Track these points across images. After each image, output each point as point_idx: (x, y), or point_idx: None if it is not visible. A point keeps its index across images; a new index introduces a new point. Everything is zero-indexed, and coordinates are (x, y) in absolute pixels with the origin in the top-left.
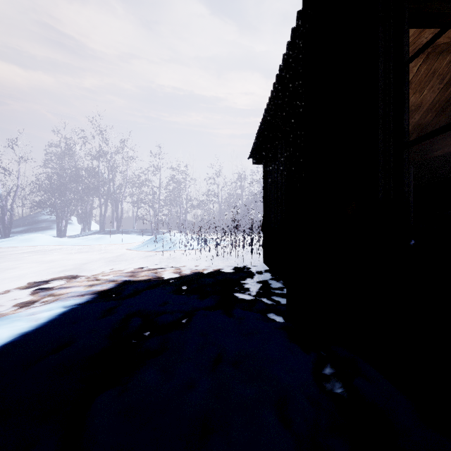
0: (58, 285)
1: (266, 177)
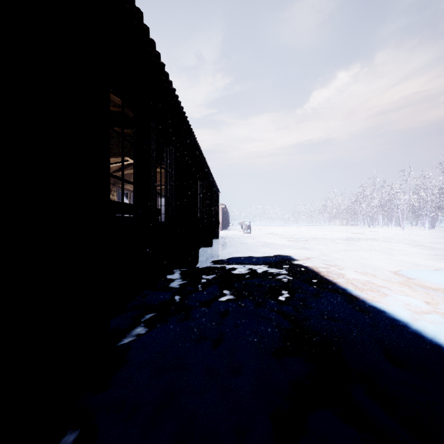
0: None
1: None
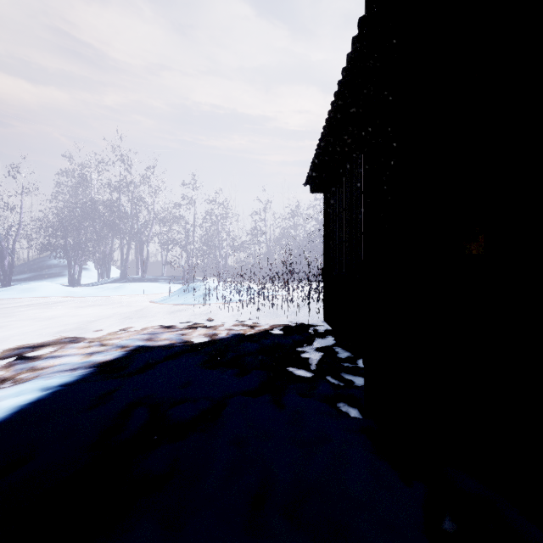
0: (47, 354)
1: (328, 208)
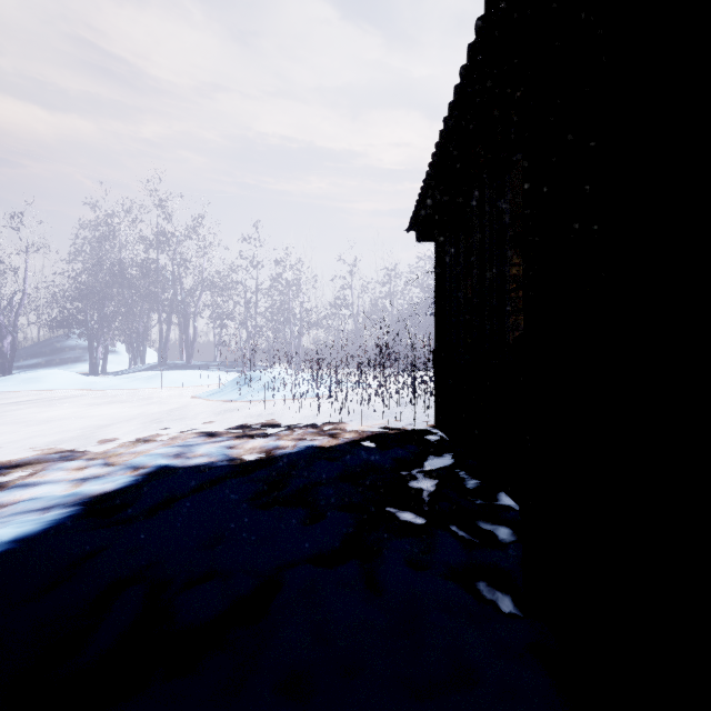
0: (18, 480)
1: (443, 262)
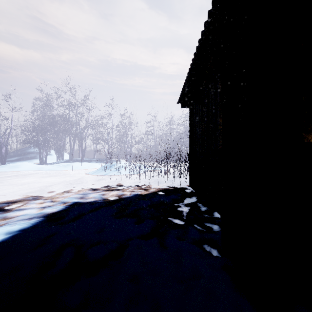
0: (16, 207)
1: (192, 117)
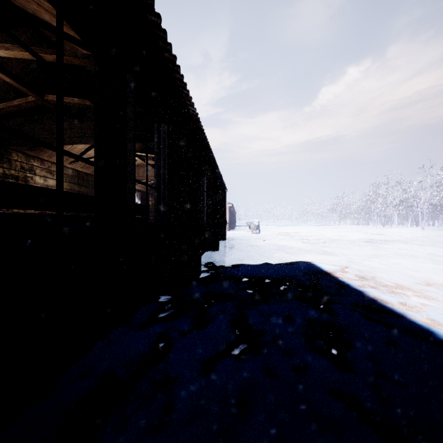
0: None
1: None
